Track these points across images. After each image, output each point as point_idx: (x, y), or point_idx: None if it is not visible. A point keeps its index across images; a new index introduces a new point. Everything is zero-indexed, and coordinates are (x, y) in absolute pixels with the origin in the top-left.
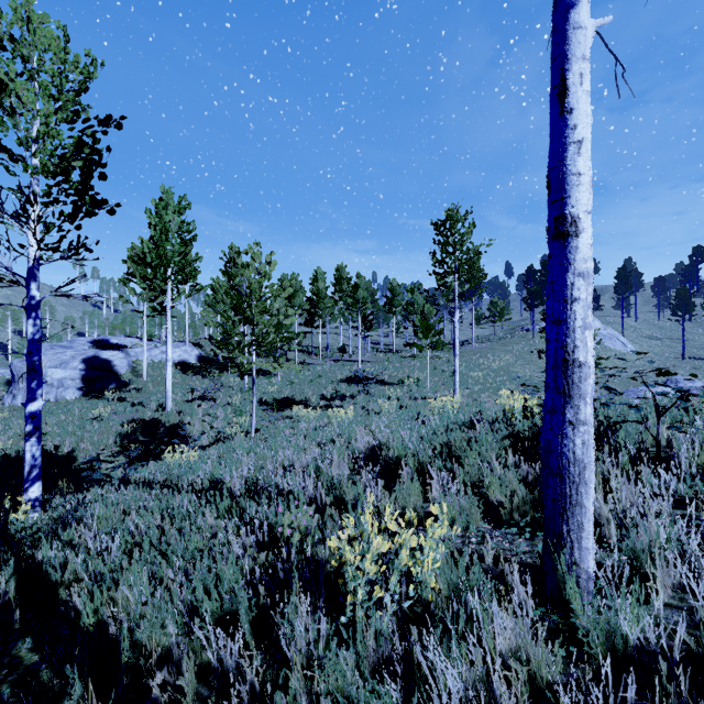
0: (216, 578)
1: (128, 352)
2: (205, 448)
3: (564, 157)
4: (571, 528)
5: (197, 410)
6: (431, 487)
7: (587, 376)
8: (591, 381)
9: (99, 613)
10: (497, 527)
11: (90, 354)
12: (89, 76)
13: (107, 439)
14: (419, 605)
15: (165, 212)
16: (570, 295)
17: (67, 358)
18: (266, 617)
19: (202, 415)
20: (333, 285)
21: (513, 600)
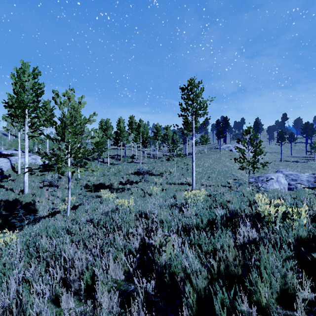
0: None
1: (10, 158)
2: (40, 221)
3: None
4: None
5: (45, 193)
6: None
7: None
8: None
9: None
10: None
11: None
12: None
13: None
14: None
15: (23, 75)
16: None
17: None
18: None
19: (48, 195)
20: (128, 125)
21: None
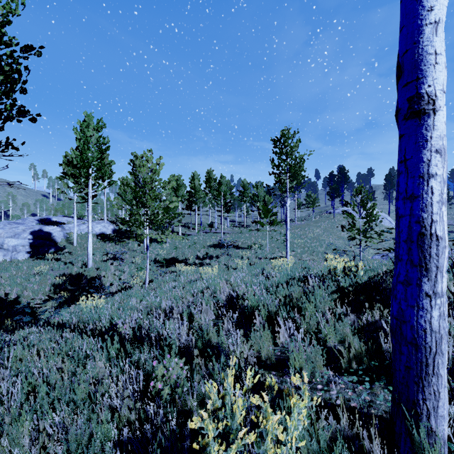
0: (91, 433)
1: (63, 227)
2: (113, 294)
3: (420, 39)
4: (427, 397)
5: (110, 267)
6: (278, 332)
7: (443, 250)
8: (446, 254)
9: None
10: (338, 373)
11: (36, 228)
12: (11, 11)
13: (44, 288)
14: None
15: (87, 130)
16: (426, 171)
17: (19, 231)
18: None
19: (114, 270)
20: (205, 183)
21: None
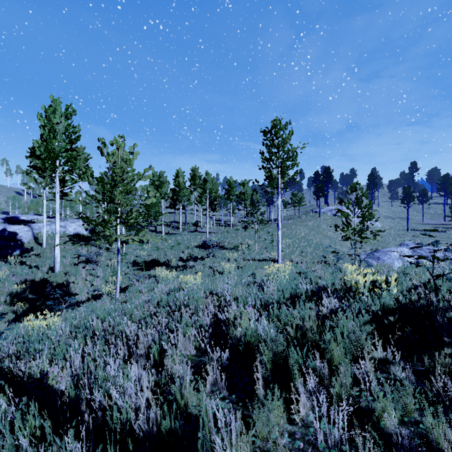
0: None
1: (32, 226)
2: (79, 305)
3: None
4: None
5: (81, 271)
6: (292, 391)
7: None
8: None
9: None
10: None
11: None
12: None
13: None
14: None
15: (53, 116)
16: None
17: None
18: None
19: (86, 275)
20: (190, 180)
21: None
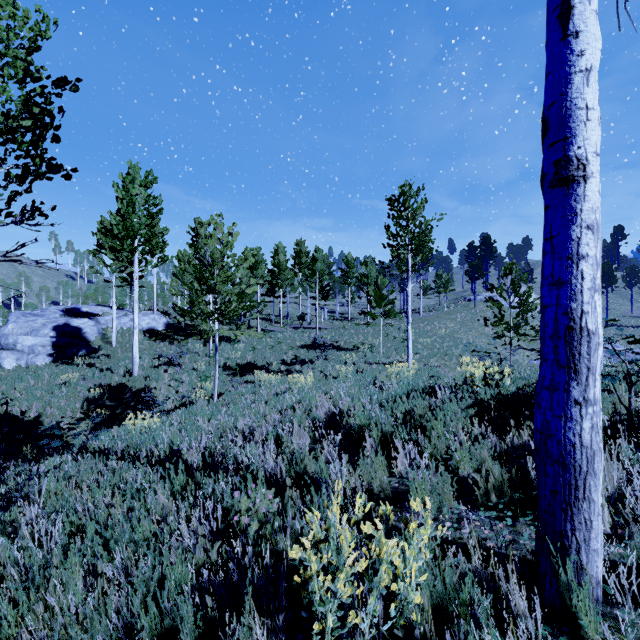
0: (160, 577)
1: (98, 320)
2: (169, 412)
3: (568, 90)
4: (577, 526)
5: (163, 375)
6: (396, 459)
7: (596, 347)
8: (599, 353)
9: (24, 620)
10: (472, 508)
11: (61, 322)
12: (40, 34)
13: (74, 404)
14: (400, 624)
15: (132, 186)
16: (576, 251)
17: (38, 325)
18: (216, 635)
19: (168, 380)
20: (293, 258)
21: (521, 627)
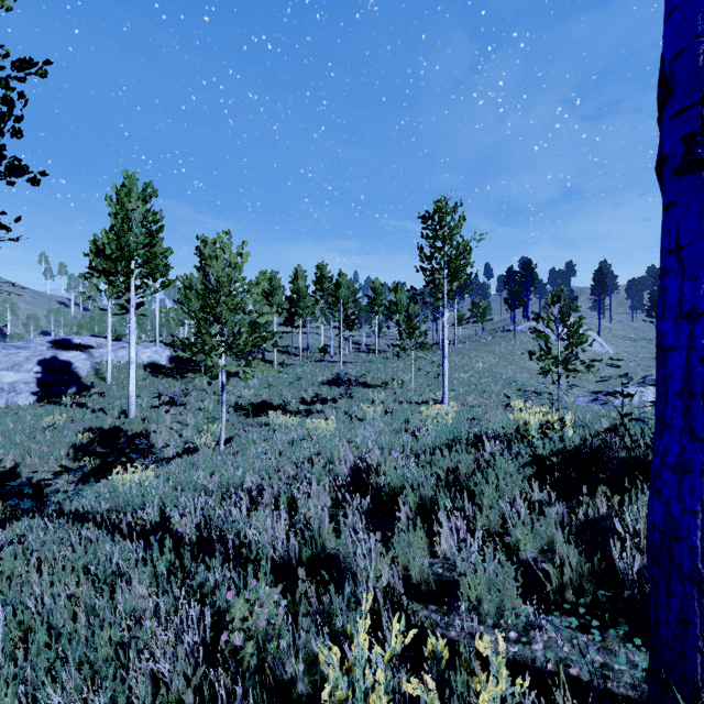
0: None
1: (91, 353)
2: (169, 461)
3: None
4: None
5: (164, 417)
6: (437, 533)
7: None
8: None
9: None
10: (542, 609)
11: (48, 355)
12: None
13: (58, 451)
14: None
15: (127, 200)
16: None
17: (21, 359)
18: None
19: (171, 422)
20: (314, 283)
21: None
